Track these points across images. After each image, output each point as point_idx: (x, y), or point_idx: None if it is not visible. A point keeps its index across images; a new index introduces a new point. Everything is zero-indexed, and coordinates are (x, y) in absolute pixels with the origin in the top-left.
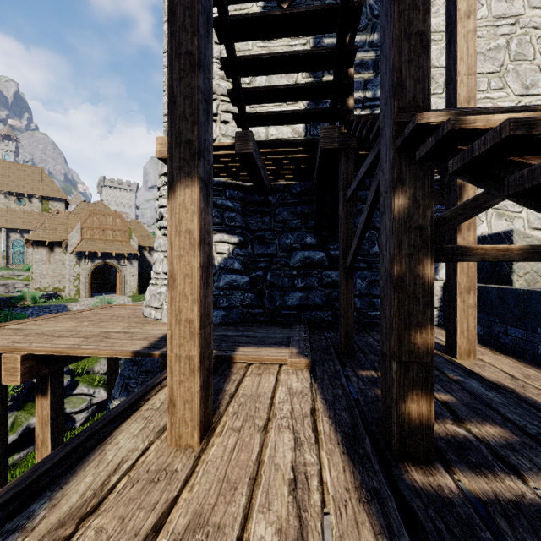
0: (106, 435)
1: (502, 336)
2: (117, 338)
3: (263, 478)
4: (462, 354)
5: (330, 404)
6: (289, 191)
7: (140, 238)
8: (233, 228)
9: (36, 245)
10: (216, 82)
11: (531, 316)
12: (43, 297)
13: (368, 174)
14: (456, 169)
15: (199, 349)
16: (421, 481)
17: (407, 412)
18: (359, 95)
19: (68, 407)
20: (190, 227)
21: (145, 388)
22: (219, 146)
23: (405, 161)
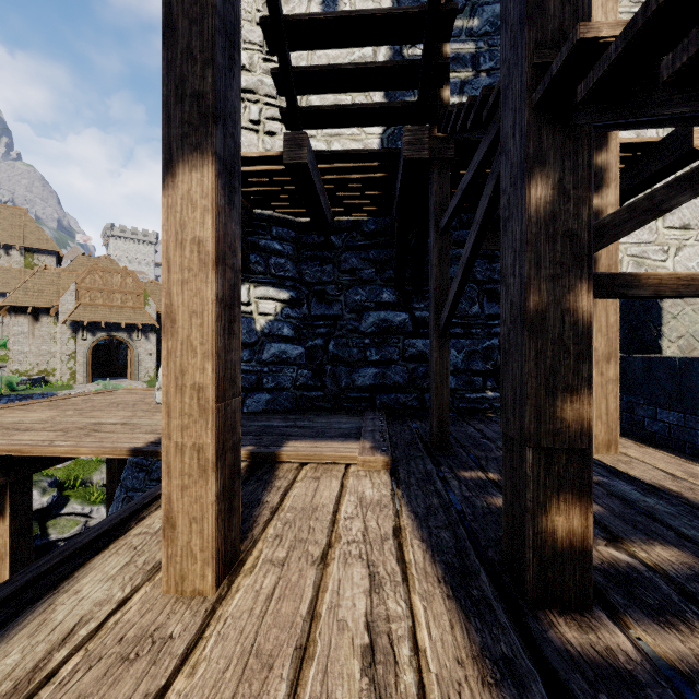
0: (63, 578)
1: (649, 423)
2: (111, 431)
3: (318, 646)
4: (600, 447)
5: (423, 519)
6: (359, 229)
7: (160, 304)
8: (282, 280)
9: (14, 312)
10: (259, 77)
11: (691, 393)
12: (24, 382)
13: (475, 181)
14: (682, 64)
15: (216, 434)
16: (577, 641)
17: (549, 530)
18: (454, 101)
19: (53, 532)
20: (200, 235)
21: (141, 501)
22: (260, 157)
23: (547, 126)
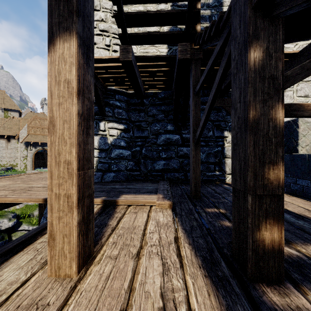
0: None
1: (293, 185)
2: (36, 190)
3: (133, 309)
4: None
5: (189, 233)
6: (156, 96)
7: None
8: (120, 120)
9: None
10: (109, 25)
11: None
12: (2, 170)
13: (214, 64)
14: None
15: (77, 188)
16: (280, 303)
17: (261, 239)
18: None
19: (14, 238)
20: (68, 77)
21: (44, 225)
22: (109, 59)
23: (259, 18)
